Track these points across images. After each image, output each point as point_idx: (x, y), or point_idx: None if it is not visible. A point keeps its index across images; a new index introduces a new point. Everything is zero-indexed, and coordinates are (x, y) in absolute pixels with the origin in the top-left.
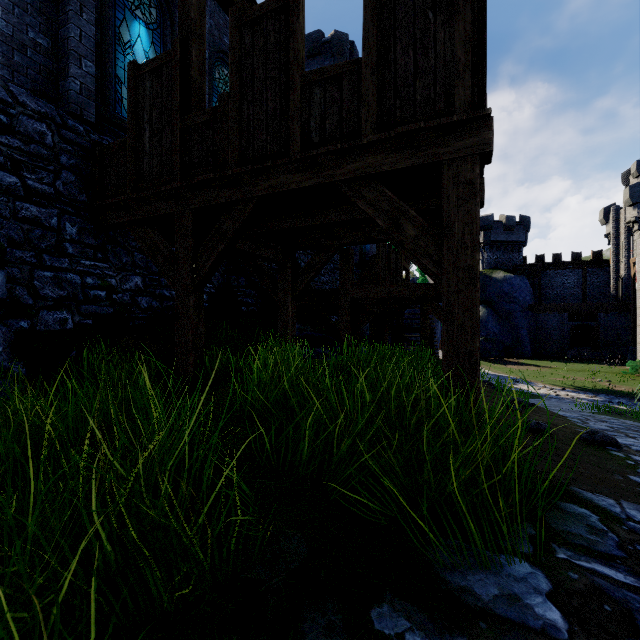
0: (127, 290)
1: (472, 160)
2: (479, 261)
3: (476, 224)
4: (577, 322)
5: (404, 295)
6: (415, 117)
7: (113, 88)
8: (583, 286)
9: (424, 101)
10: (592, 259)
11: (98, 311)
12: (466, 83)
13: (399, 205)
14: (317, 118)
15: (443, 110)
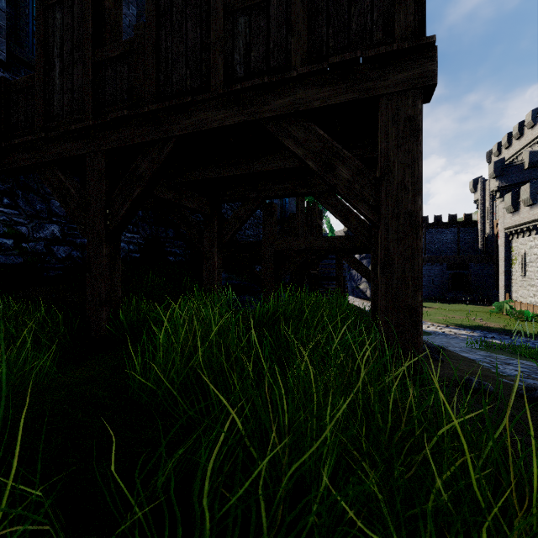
0: (41, 239)
1: (414, 94)
2: (421, 206)
3: (418, 165)
4: (454, 271)
5: (323, 247)
6: (349, 48)
7: (30, 30)
8: (457, 242)
9: (360, 30)
10: (464, 220)
11: (3, 261)
12: (408, 8)
13: (332, 145)
14: (241, 50)
15: (381, 40)
